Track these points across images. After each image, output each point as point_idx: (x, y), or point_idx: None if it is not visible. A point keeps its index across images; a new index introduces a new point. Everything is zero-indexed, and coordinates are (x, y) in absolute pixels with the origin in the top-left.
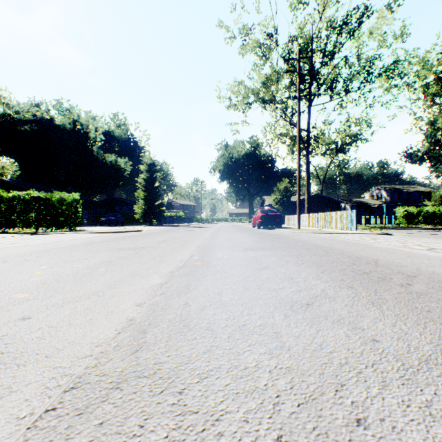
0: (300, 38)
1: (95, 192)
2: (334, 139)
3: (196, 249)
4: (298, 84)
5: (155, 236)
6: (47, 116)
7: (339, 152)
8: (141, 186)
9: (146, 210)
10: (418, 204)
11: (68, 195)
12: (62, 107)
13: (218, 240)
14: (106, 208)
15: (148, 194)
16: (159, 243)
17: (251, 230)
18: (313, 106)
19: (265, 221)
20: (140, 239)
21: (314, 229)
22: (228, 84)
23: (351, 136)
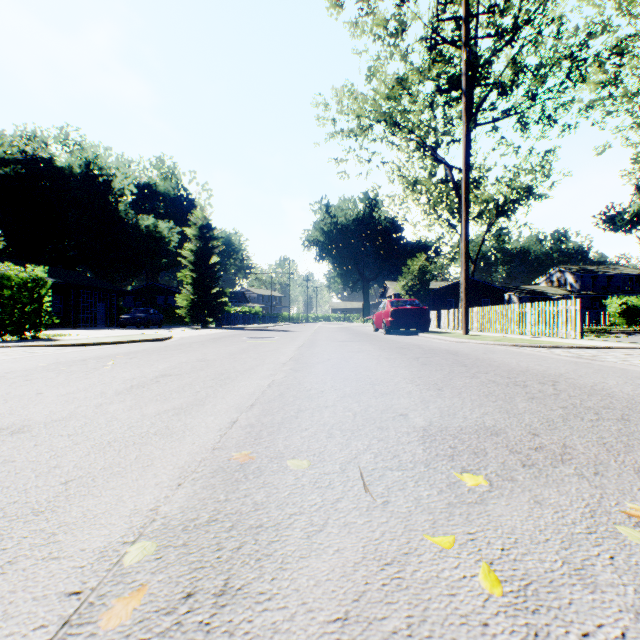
0: (458, 1)
1: (124, 275)
2: (494, 194)
3: (207, 451)
4: (465, 64)
5: (167, 356)
6: (43, 153)
7: (501, 215)
8: (188, 262)
9: (195, 303)
10: (624, 294)
11: (15, 268)
12: (67, 139)
13: (313, 374)
14: (143, 300)
15: (199, 276)
16: (123, 391)
17: (376, 337)
18: (475, 126)
19: (400, 320)
20: (101, 371)
21: (498, 336)
22: (333, 88)
23: (520, 189)
